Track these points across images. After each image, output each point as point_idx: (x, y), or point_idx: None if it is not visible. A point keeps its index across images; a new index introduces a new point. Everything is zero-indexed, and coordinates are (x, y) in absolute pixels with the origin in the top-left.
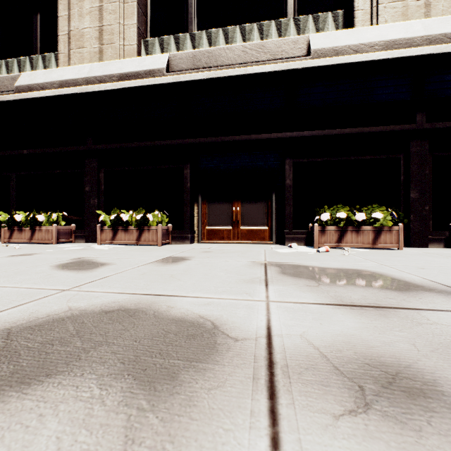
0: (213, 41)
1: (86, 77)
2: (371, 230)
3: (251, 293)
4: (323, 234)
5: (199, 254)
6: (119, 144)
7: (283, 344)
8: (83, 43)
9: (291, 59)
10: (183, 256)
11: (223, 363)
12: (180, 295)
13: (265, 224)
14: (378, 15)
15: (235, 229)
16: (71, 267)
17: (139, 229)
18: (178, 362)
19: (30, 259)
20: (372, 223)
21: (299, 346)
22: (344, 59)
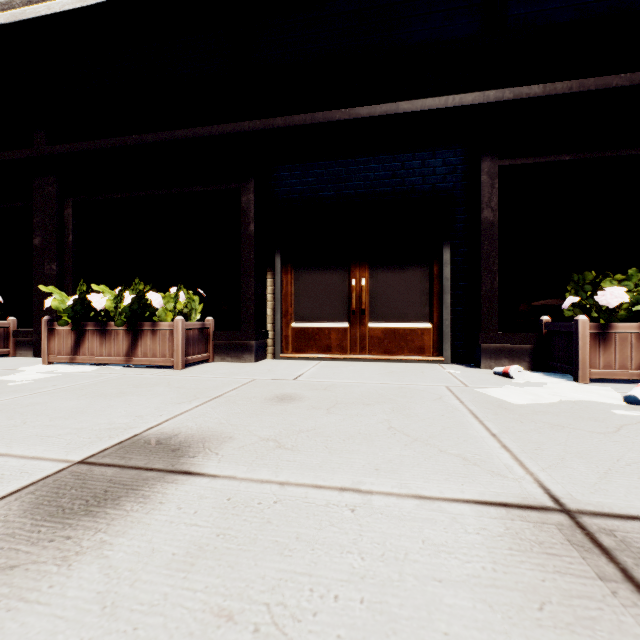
0: None
1: None
2: None
3: None
4: (602, 343)
5: (255, 418)
6: (100, 141)
7: None
8: None
9: None
10: (188, 436)
11: None
12: None
13: (425, 317)
14: None
15: (357, 328)
16: None
17: (132, 328)
18: None
19: None
20: None
21: None
22: None
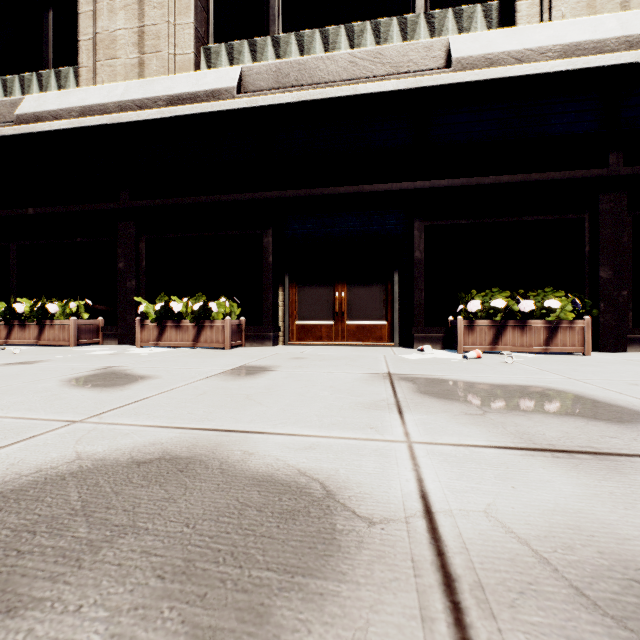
0: (306, 49)
1: (119, 102)
2: (542, 326)
3: (379, 427)
4: (470, 332)
5: (288, 362)
6: (168, 200)
7: (459, 532)
8: (115, 51)
9: (422, 73)
10: (263, 365)
11: (355, 580)
12: (263, 431)
13: (383, 317)
14: (551, 7)
15: (339, 324)
16: (92, 382)
17: (198, 324)
18: (268, 576)
19: (32, 370)
20: (544, 315)
21: (491, 537)
22: (501, 72)
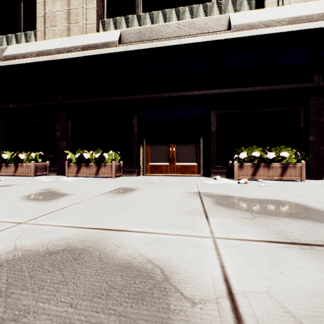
0: (154, 21)
1: (57, 48)
2: (279, 166)
3: (195, 227)
4: (241, 169)
5: (144, 185)
6: (82, 100)
7: (253, 311)
8: (55, 22)
9: (215, 33)
10: (131, 187)
11: None
12: (128, 230)
13: (194, 161)
14: None
15: (172, 165)
16: (37, 197)
17: (98, 165)
18: None
19: (7, 190)
20: (280, 160)
21: (275, 316)
22: (257, 32)
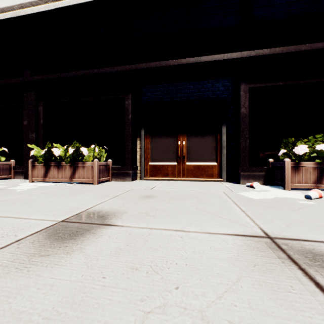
0: None
1: (21, 4)
2: None
3: None
4: (296, 171)
5: (136, 204)
6: (56, 74)
7: None
8: None
9: None
10: (107, 211)
11: None
12: None
13: (213, 159)
14: None
15: (180, 165)
16: None
17: (73, 165)
18: None
19: None
20: None
21: None
22: None
